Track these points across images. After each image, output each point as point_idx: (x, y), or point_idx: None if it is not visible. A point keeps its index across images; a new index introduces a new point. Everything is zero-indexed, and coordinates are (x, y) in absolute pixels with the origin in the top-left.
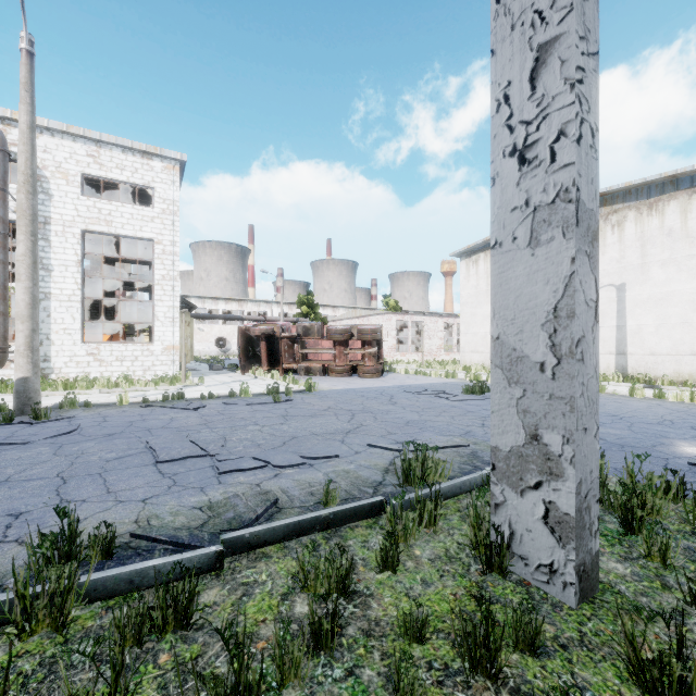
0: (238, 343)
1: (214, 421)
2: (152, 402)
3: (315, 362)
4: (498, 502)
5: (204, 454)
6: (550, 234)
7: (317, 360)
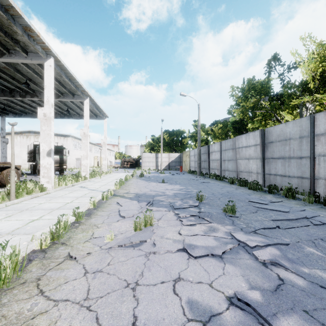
0: None
1: None
2: None
3: None
4: None
5: None
6: (4, 157)
7: None
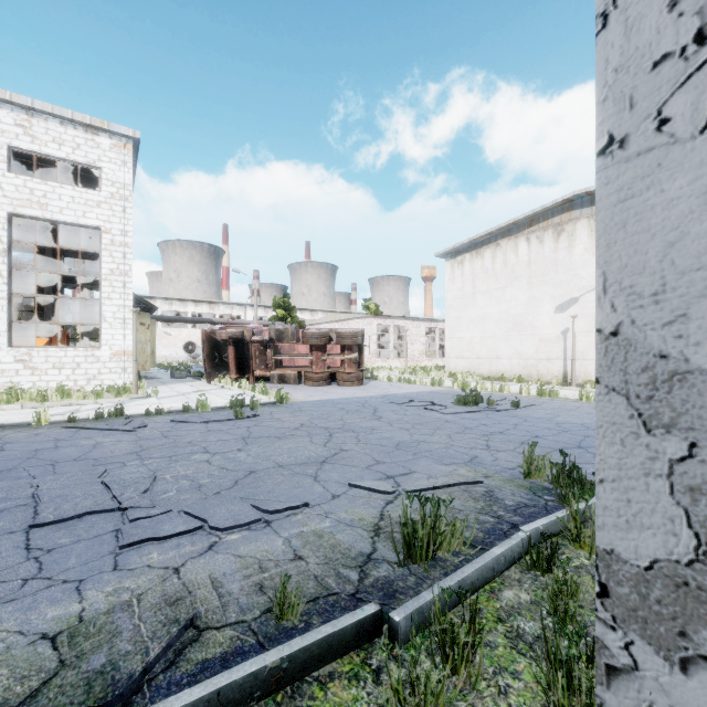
0: (203, 347)
1: (151, 447)
2: (82, 421)
3: (290, 369)
4: (617, 666)
5: (113, 507)
6: None
7: (291, 367)
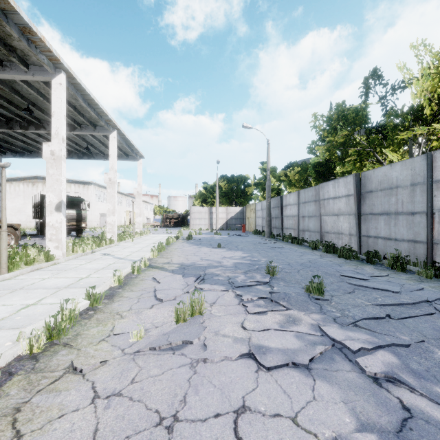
0: None
1: None
2: None
3: None
4: None
5: None
6: (0, 213)
7: None
